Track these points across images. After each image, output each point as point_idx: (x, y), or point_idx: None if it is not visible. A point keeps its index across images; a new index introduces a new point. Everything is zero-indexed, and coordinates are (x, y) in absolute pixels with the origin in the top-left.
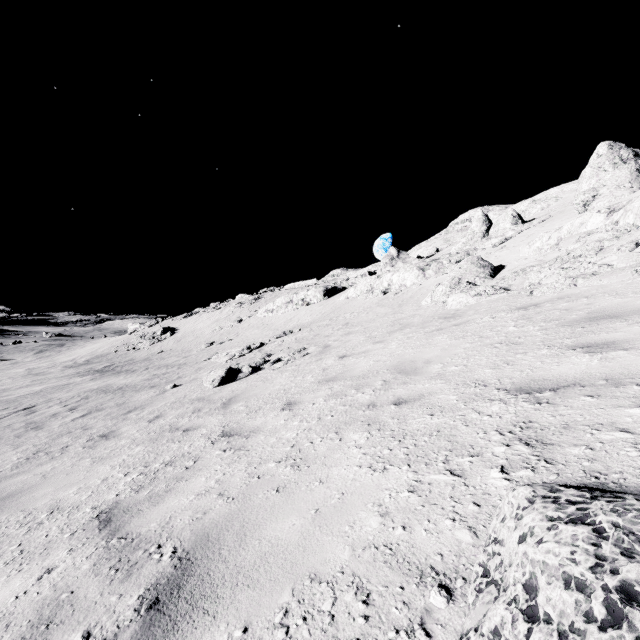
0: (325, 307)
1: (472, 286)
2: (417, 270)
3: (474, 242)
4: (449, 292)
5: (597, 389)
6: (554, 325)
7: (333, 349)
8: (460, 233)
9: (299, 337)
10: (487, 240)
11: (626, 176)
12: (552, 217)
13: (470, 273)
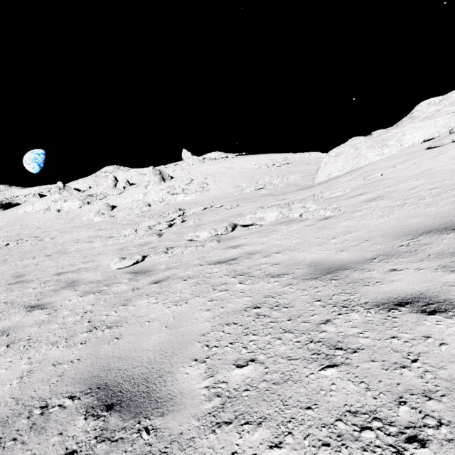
0: (5, 217)
1: (103, 214)
2: (79, 201)
3: (109, 189)
4: (95, 216)
5: (112, 233)
6: (116, 226)
7: (44, 237)
8: (104, 179)
9: (2, 236)
10: (115, 190)
11: (157, 180)
12: (140, 185)
13: (103, 209)
